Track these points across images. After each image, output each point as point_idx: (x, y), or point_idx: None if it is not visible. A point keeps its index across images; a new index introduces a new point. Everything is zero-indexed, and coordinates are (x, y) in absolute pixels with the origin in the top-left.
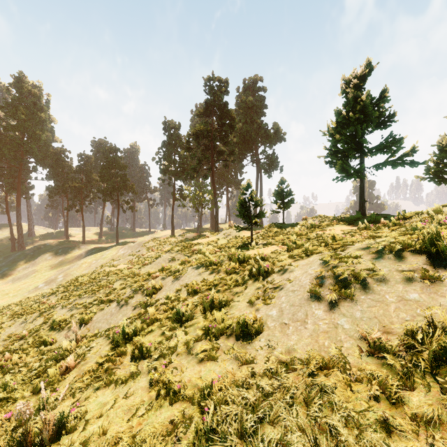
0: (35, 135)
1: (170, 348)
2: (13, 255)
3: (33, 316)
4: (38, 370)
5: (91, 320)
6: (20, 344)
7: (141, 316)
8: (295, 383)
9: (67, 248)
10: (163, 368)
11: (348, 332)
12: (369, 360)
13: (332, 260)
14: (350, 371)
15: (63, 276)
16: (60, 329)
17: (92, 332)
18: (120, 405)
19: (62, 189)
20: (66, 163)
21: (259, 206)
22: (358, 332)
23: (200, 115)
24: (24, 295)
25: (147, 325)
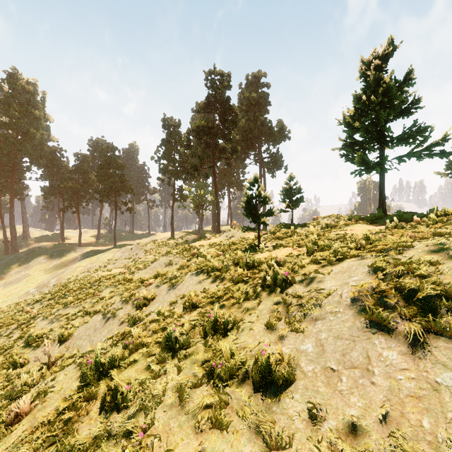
0: (29, 134)
1: (154, 395)
2: (6, 259)
3: (11, 328)
4: None
5: (71, 335)
6: None
7: (125, 337)
8: None
9: (62, 251)
10: (140, 437)
11: None
12: None
13: (388, 267)
14: None
15: (55, 281)
16: (35, 346)
17: (71, 351)
18: None
19: (57, 190)
20: (61, 162)
21: (267, 203)
22: None
23: (200, 111)
24: (14, 300)
25: (129, 352)
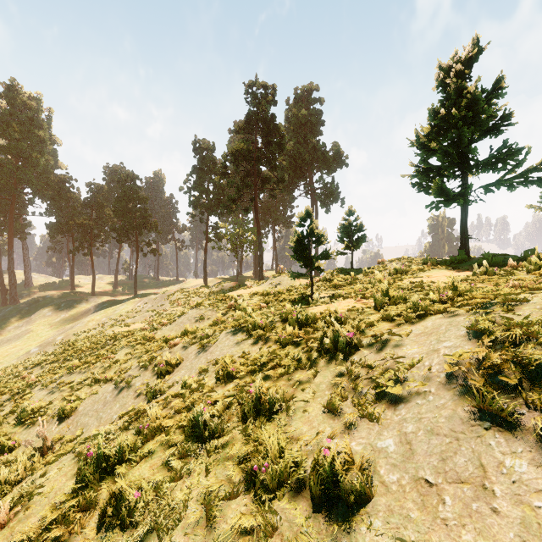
0: (32, 159)
1: (173, 509)
2: (3, 311)
3: (2, 399)
4: None
5: (75, 410)
6: None
7: (140, 417)
8: None
9: (72, 301)
10: None
11: None
12: None
13: (497, 330)
14: None
15: (63, 338)
16: (30, 424)
17: (73, 431)
18: None
19: (66, 227)
20: (70, 194)
21: (322, 243)
22: None
23: (239, 131)
24: (12, 362)
25: (143, 439)
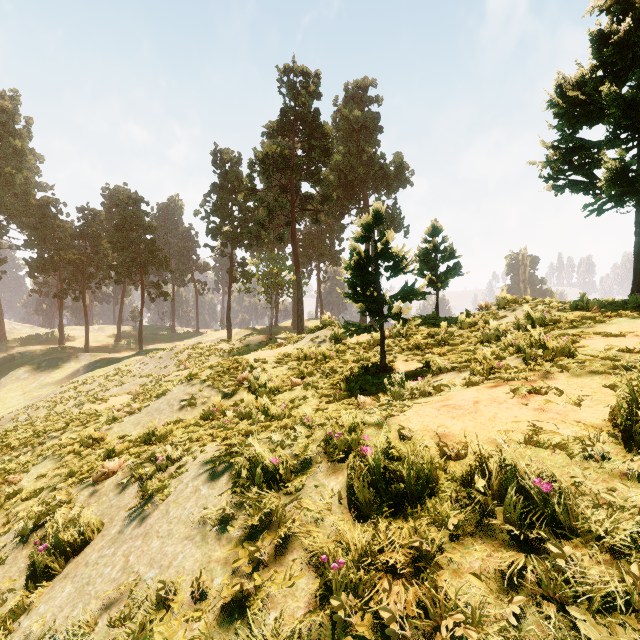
0: (5, 176)
1: None
2: None
3: None
4: None
5: None
6: None
7: None
8: None
9: (56, 359)
10: None
11: None
12: None
13: None
14: None
15: (29, 412)
16: None
17: None
18: None
19: (51, 264)
20: (57, 221)
21: (402, 271)
22: None
23: (271, 134)
24: None
25: None
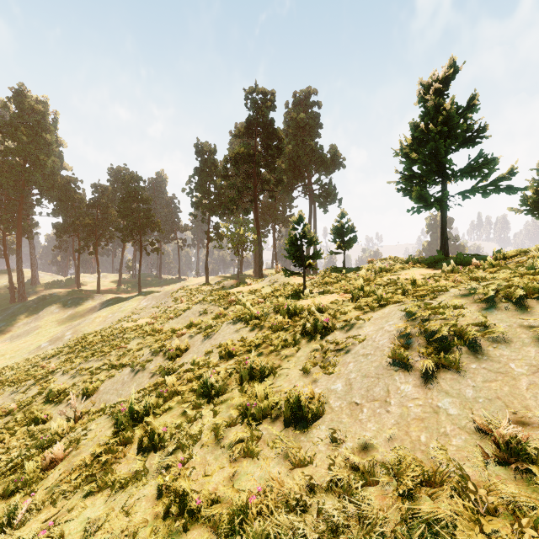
0: (40, 161)
1: (191, 435)
2: (12, 308)
3: (27, 384)
4: (14, 462)
5: (97, 390)
6: (5, 422)
7: (158, 387)
8: (382, 511)
9: (78, 299)
10: (179, 467)
11: (457, 420)
12: (500, 471)
13: (419, 311)
14: (475, 495)
15: (71, 334)
16: (57, 402)
17: (97, 406)
18: (112, 526)
19: (72, 227)
20: (76, 195)
21: (314, 244)
22: (473, 422)
23: (240, 135)
24: (24, 356)
25: (163, 400)
